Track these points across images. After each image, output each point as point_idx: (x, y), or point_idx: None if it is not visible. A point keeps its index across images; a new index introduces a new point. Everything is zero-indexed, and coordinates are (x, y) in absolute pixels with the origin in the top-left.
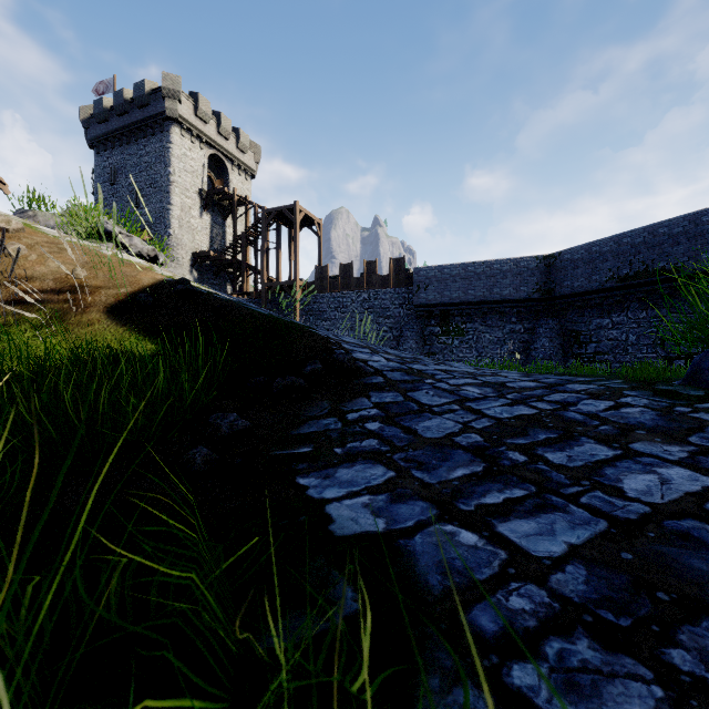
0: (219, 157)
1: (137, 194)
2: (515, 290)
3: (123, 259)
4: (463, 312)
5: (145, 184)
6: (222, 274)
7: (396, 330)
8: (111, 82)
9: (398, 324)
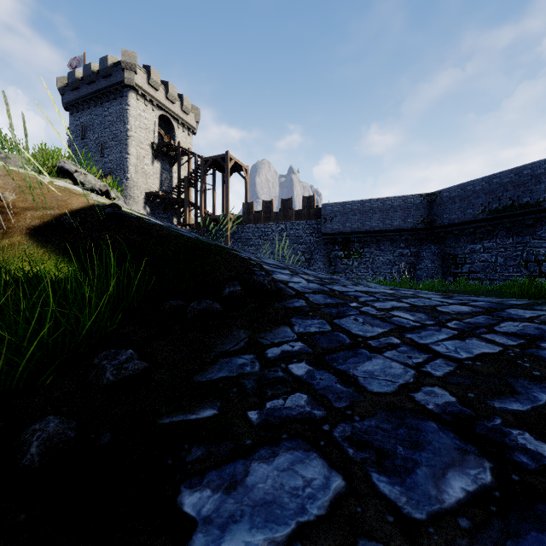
0: (167, 117)
1: (102, 146)
2: (403, 222)
3: (59, 186)
4: (361, 240)
5: (108, 138)
6: (169, 209)
7: (307, 254)
8: (82, 58)
9: (309, 248)
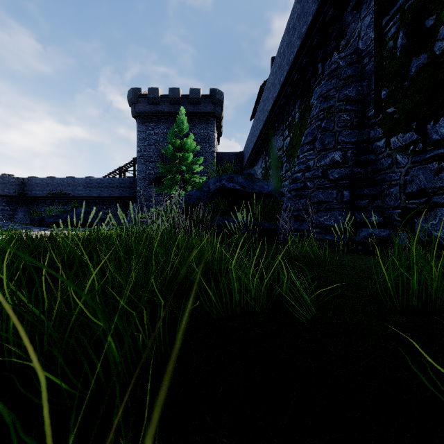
0: None
1: None
2: (5, 191)
3: None
4: None
5: None
6: None
7: None
8: None
9: None
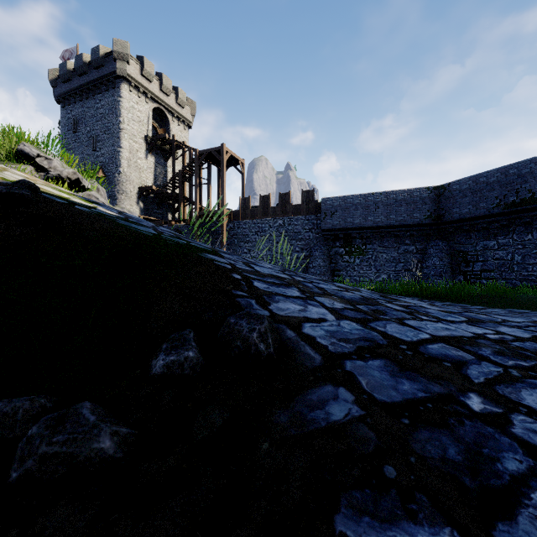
0: (162, 110)
1: (94, 139)
2: (409, 217)
3: None
4: (363, 236)
5: (100, 131)
6: (164, 205)
7: (306, 251)
8: (74, 50)
9: (308, 245)
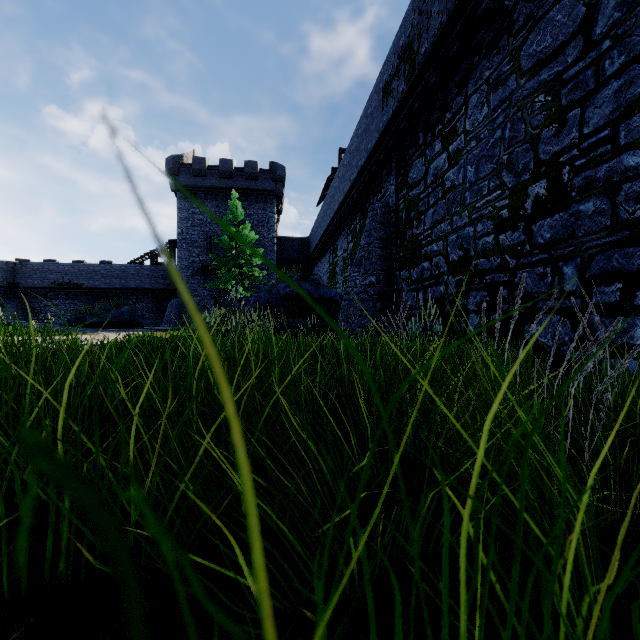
0: None
1: None
2: None
3: None
4: None
5: None
6: None
7: None
8: None
9: None
